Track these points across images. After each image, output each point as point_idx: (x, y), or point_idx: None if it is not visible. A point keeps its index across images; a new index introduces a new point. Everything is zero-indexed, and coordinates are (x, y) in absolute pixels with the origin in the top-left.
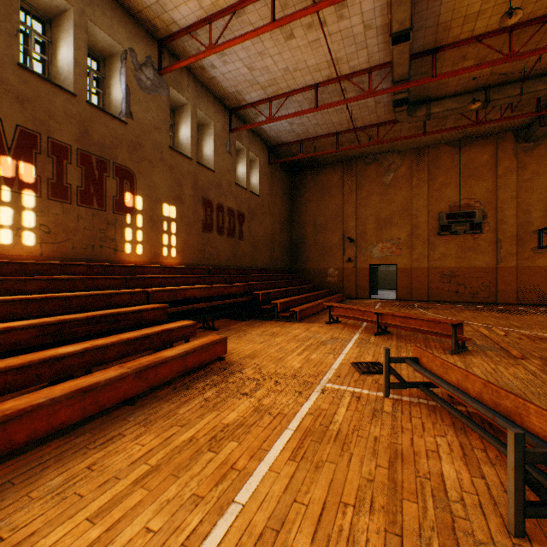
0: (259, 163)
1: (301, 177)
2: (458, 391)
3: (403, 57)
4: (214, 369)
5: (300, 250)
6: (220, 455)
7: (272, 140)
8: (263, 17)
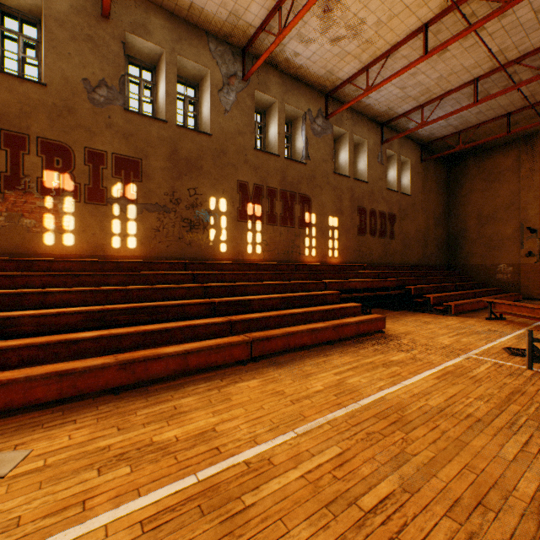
0: (410, 164)
1: (460, 166)
2: None
3: None
4: (376, 336)
5: (459, 245)
6: (390, 370)
7: (424, 138)
8: (415, 48)
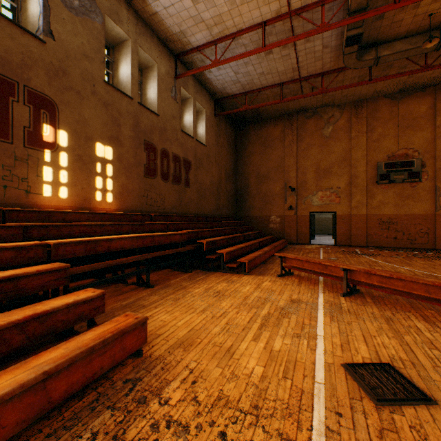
0: (205, 114)
1: (245, 131)
2: None
3: None
4: (114, 386)
5: (244, 199)
6: None
7: (218, 92)
8: None
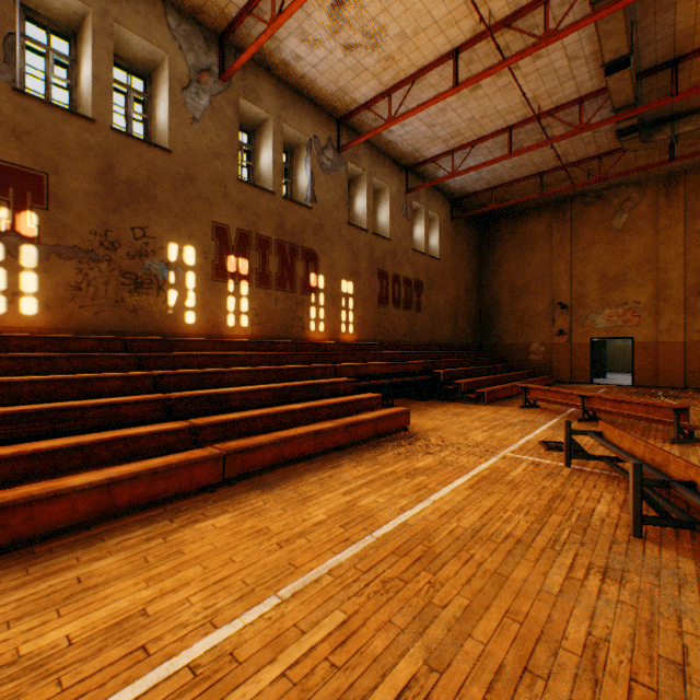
0: (439, 221)
1: (493, 229)
2: (622, 452)
3: (623, 84)
4: (400, 436)
5: (491, 321)
6: (415, 481)
7: (455, 192)
8: (445, 77)
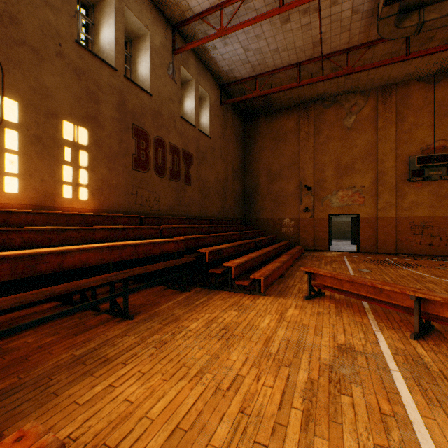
0: (210, 101)
1: (254, 124)
2: None
3: None
4: None
5: (253, 200)
6: None
7: (224, 76)
8: None
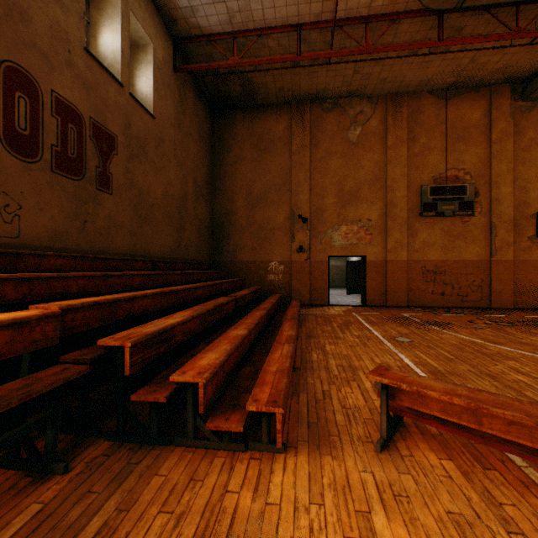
0: (154, 54)
1: (228, 121)
2: None
3: None
4: None
5: (226, 234)
6: None
7: (180, 19)
8: None
